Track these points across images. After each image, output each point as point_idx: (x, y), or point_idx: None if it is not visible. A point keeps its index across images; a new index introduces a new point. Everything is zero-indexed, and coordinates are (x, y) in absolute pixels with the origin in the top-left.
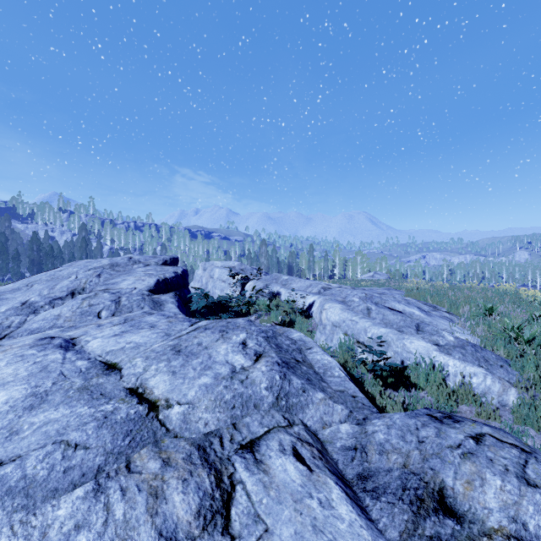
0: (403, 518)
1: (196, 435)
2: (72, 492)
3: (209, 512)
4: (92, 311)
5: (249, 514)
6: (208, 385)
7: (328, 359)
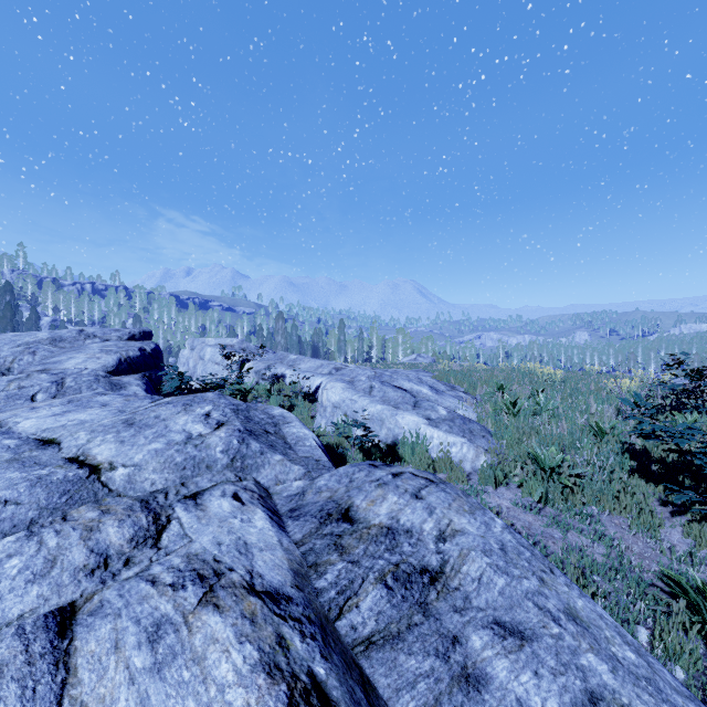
0: (310, 527)
1: (141, 494)
2: (2, 539)
3: (142, 538)
4: (23, 394)
5: (179, 535)
6: (158, 450)
7: (305, 432)
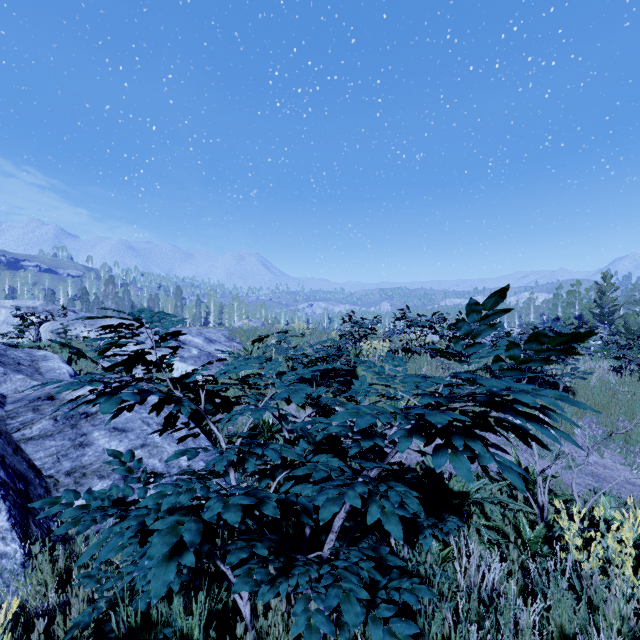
0: (22, 404)
1: None
2: None
3: None
4: None
5: None
6: None
7: (60, 365)
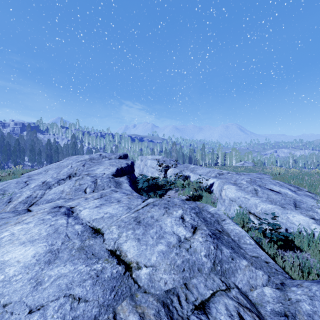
0: None
1: (159, 292)
2: None
3: None
4: (81, 188)
5: None
6: (164, 252)
7: (238, 229)
